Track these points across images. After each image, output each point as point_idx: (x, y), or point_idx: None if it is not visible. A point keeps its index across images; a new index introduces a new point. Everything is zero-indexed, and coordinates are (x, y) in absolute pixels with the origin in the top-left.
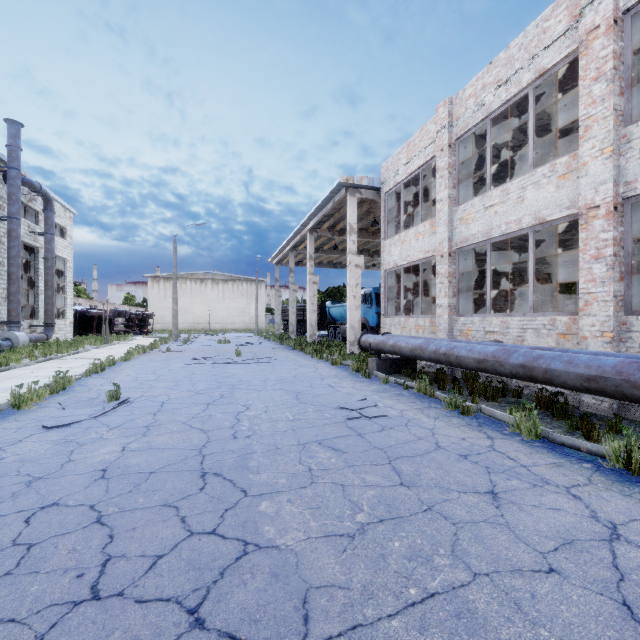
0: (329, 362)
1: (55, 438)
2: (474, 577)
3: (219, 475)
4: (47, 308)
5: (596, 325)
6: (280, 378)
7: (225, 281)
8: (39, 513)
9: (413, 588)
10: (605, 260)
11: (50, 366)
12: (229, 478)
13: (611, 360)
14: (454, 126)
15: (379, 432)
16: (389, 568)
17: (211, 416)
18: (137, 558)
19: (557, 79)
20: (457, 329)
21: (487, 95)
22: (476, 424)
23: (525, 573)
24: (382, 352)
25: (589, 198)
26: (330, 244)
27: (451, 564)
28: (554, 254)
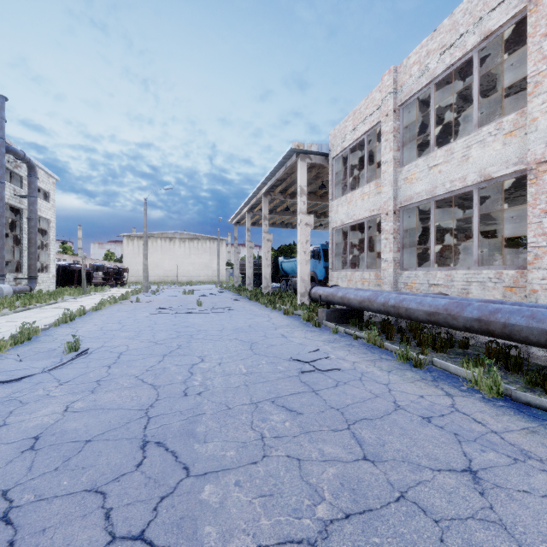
0: (282, 312)
1: None
2: None
3: (161, 445)
4: (31, 263)
5: (546, 278)
6: (236, 328)
7: (191, 239)
8: None
9: None
10: None
11: (26, 316)
12: (172, 449)
13: None
14: (398, 92)
15: (334, 388)
16: None
17: (165, 369)
18: None
19: (500, 43)
20: (401, 282)
21: (431, 61)
22: (431, 378)
23: None
24: (331, 303)
25: (539, 153)
26: (282, 206)
27: None
28: (488, 213)
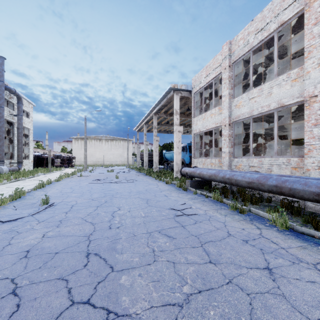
0: (164, 182)
1: (5, 228)
2: None
3: (97, 255)
4: (19, 154)
5: (315, 162)
6: (138, 191)
7: (112, 140)
8: None
9: None
10: None
11: (17, 184)
12: (103, 257)
13: None
14: (232, 56)
15: (194, 224)
16: None
17: (98, 214)
18: None
19: (289, 28)
20: (233, 165)
21: (250, 38)
22: (249, 219)
23: None
24: (193, 177)
25: (311, 91)
26: (165, 121)
27: None
28: (284, 125)
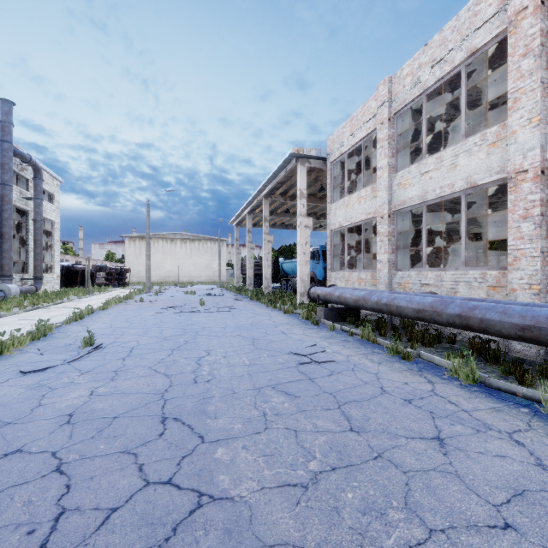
0: (282, 311)
1: (29, 383)
2: (430, 534)
3: (178, 420)
4: (36, 263)
5: (524, 278)
6: (238, 325)
7: (192, 240)
8: (1, 461)
9: (369, 547)
10: (533, 219)
11: (36, 314)
12: (188, 423)
13: (544, 311)
14: (393, 102)
15: (328, 377)
16: (343, 523)
17: (175, 361)
18: (91, 511)
19: (486, 58)
20: (395, 282)
21: (423, 73)
22: (416, 369)
23: (481, 529)
24: (329, 302)
25: (518, 163)
26: (283, 208)
27: (405, 518)
28: (480, 216)
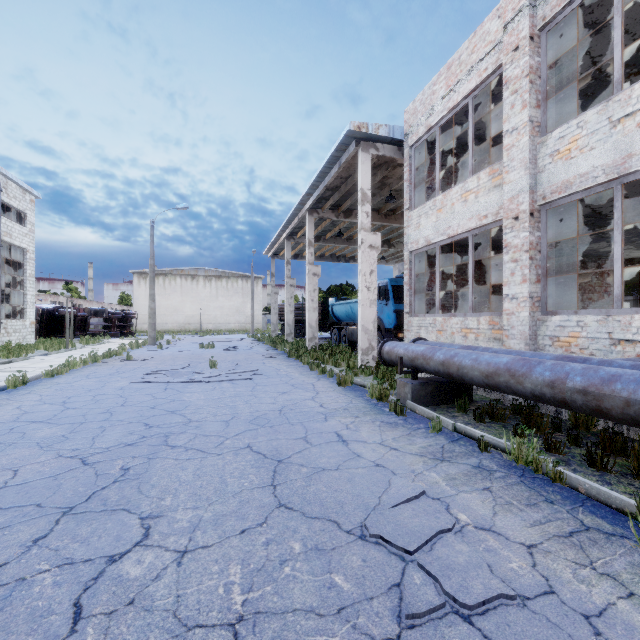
0: (334, 379)
1: None
2: None
3: None
4: None
5: None
6: (256, 415)
7: (218, 278)
8: None
9: None
10: None
11: None
12: None
13: None
14: (539, 6)
15: None
16: None
17: (14, 590)
18: None
19: None
20: (545, 334)
21: None
22: None
23: None
24: (420, 371)
25: None
26: (333, 231)
27: None
28: None
